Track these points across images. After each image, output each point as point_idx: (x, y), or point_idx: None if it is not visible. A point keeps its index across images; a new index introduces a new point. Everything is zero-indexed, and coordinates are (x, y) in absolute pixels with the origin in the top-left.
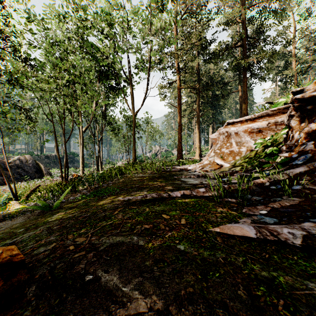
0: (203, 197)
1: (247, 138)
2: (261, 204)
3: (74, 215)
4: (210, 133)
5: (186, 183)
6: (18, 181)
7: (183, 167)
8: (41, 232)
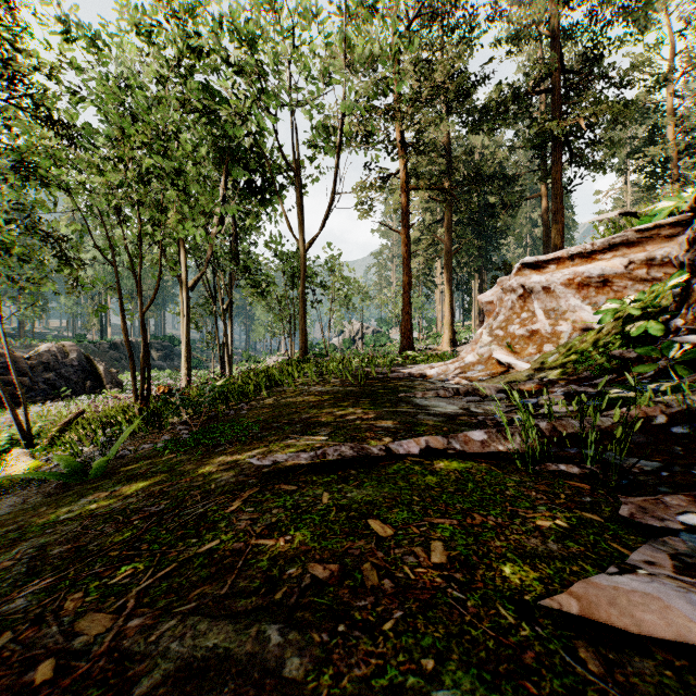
0: (482, 455)
1: (574, 301)
2: (669, 486)
3: (126, 505)
4: (475, 292)
5: (428, 412)
6: (47, 400)
7: (416, 369)
8: (11, 568)
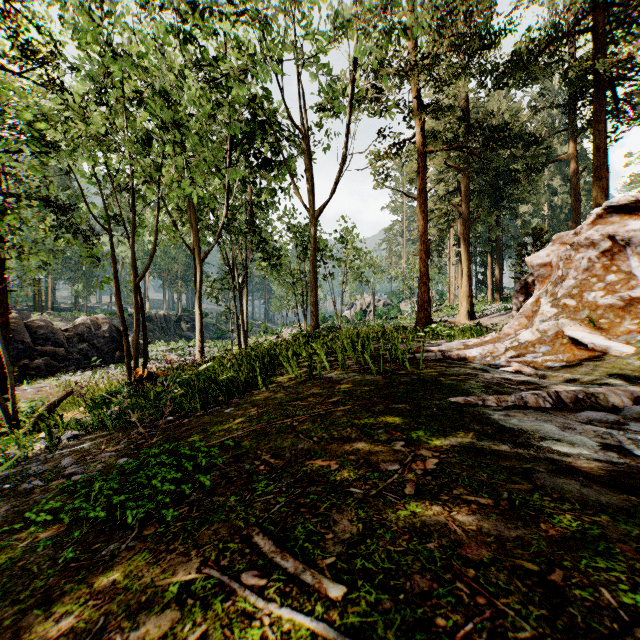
0: None
1: None
2: None
3: None
4: (490, 264)
5: (545, 456)
6: (78, 369)
7: (446, 347)
8: None
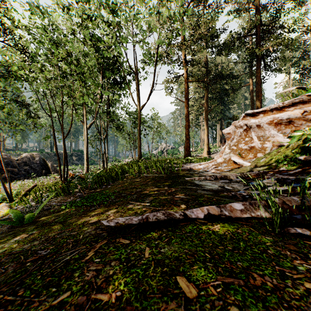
0: (242, 219)
1: (273, 132)
2: None
3: (31, 247)
4: (218, 130)
5: (203, 188)
6: (25, 178)
7: (192, 165)
8: None
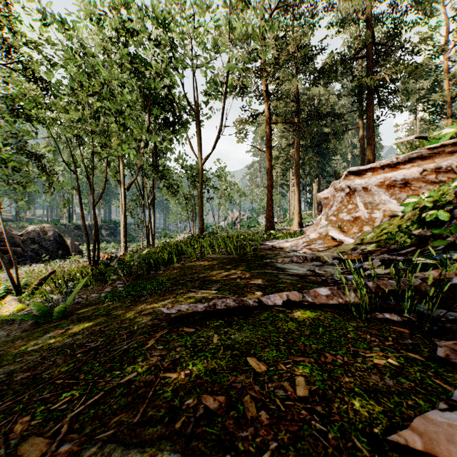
0: (327, 306)
1: (384, 197)
2: None
3: (74, 341)
4: (315, 192)
5: (286, 273)
6: (33, 262)
7: (276, 242)
8: None
